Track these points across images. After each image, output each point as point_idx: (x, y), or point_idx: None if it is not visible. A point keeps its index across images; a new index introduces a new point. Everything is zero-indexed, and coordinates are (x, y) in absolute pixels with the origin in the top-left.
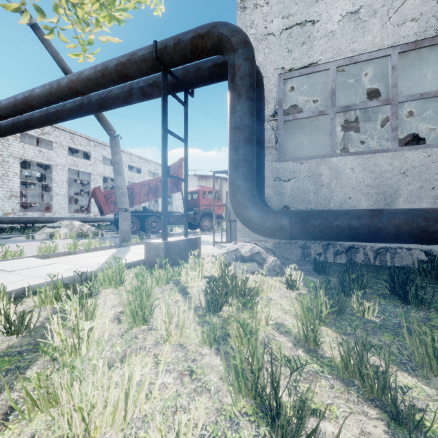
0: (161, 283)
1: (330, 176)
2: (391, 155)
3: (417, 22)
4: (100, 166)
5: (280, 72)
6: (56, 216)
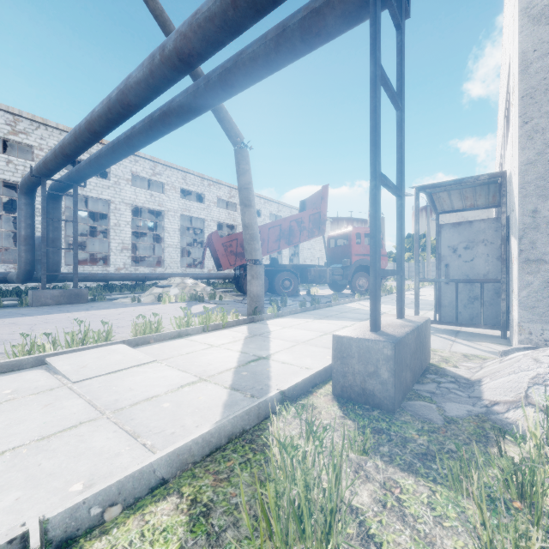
0: None
1: None
2: None
3: None
4: (215, 210)
5: None
6: (168, 272)
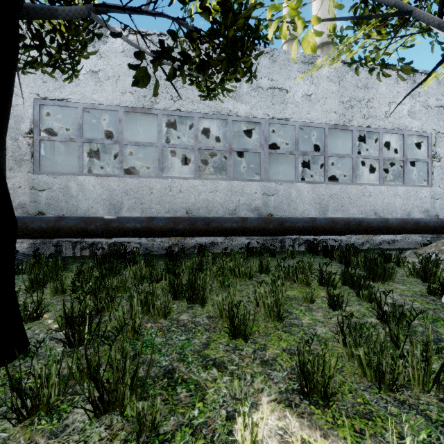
0: None
1: (78, 190)
2: (118, 179)
3: (133, 95)
4: None
5: (36, 97)
6: None
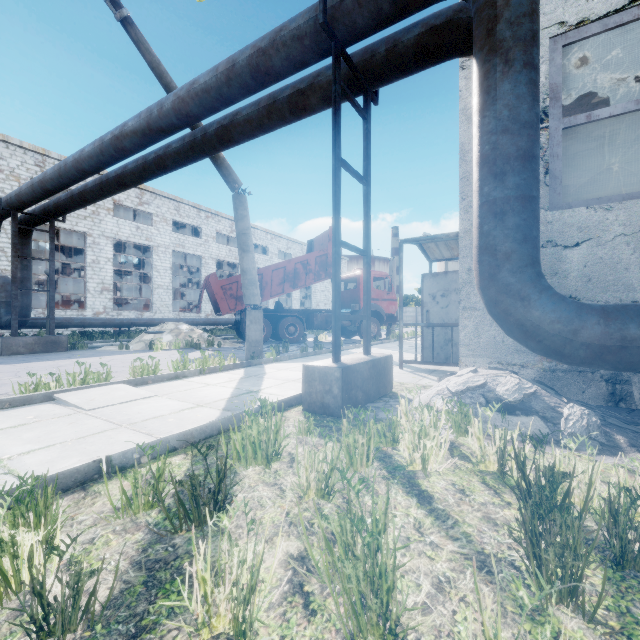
0: (357, 462)
1: None
2: None
3: None
4: (214, 246)
5: (555, 32)
6: (157, 317)
